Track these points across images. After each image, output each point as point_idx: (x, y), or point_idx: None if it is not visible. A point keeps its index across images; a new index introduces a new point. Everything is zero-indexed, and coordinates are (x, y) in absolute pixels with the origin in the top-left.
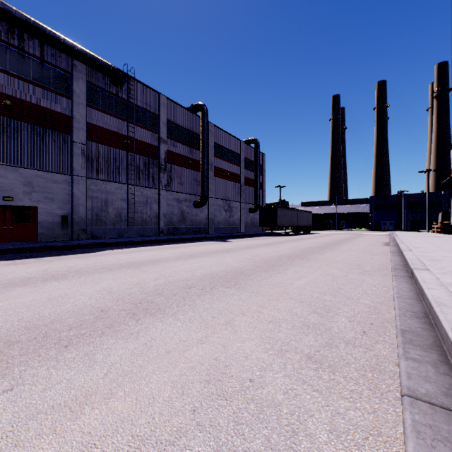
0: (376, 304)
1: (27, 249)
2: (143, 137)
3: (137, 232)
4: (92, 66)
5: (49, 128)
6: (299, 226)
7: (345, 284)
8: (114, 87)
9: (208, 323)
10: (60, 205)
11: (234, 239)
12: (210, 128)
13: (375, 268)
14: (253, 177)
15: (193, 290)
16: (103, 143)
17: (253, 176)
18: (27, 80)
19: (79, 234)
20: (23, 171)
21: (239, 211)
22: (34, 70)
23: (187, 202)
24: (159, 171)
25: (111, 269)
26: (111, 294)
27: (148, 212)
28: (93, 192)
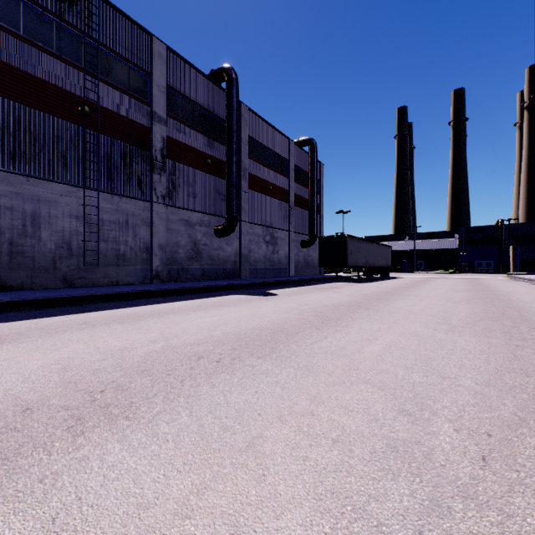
0: None
1: None
2: (118, 106)
3: (106, 277)
4: None
5: None
6: (376, 266)
7: None
8: None
9: None
10: None
11: (281, 290)
12: (242, 113)
13: None
14: (307, 196)
15: None
16: (27, 102)
17: (307, 195)
18: None
19: None
20: None
21: (286, 244)
22: None
23: (204, 227)
24: (151, 170)
25: None
26: None
27: (130, 242)
28: (2, 197)
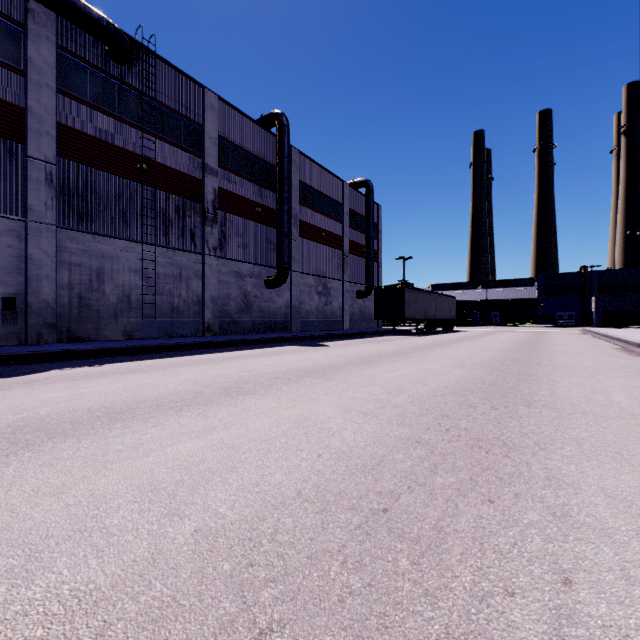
0: None
1: None
2: (172, 161)
3: (161, 329)
4: (66, 15)
5: None
6: (438, 319)
7: None
8: (115, 64)
9: None
10: None
11: (333, 342)
12: (293, 157)
13: None
14: (363, 242)
15: None
16: (93, 164)
17: (363, 241)
18: None
19: (41, 332)
20: None
21: (340, 295)
22: None
23: (254, 278)
24: (203, 222)
25: None
26: None
27: (183, 295)
28: (72, 254)
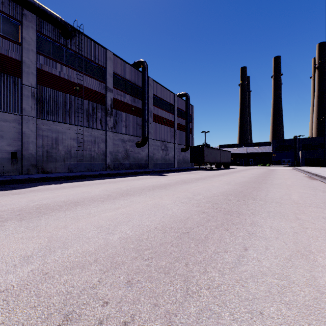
0: None
1: None
2: (91, 85)
3: (86, 167)
4: (41, 16)
5: None
6: (221, 162)
7: None
8: (64, 39)
9: None
10: (10, 142)
11: (169, 173)
12: (149, 82)
13: None
14: (184, 124)
15: None
16: (53, 87)
17: (184, 123)
18: None
19: (29, 168)
20: None
21: (173, 150)
22: None
23: (130, 142)
24: (106, 115)
25: None
26: None
27: (96, 150)
28: (44, 131)
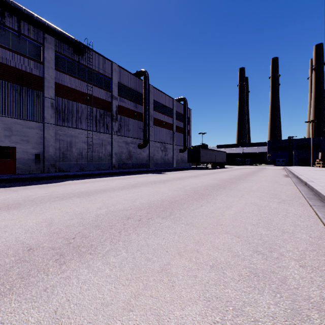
0: (316, 240)
1: (3, 180)
2: (99, 94)
3: (94, 167)
4: (59, 39)
5: (25, 86)
6: (217, 162)
7: (271, 214)
8: (76, 56)
9: (141, 269)
10: (34, 145)
11: (168, 172)
12: (150, 89)
13: (290, 197)
14: (183, 126)
15: (131, 221)
16: (68, 98)
17: (183, 125)
18: (7, 48)
19: (49, 168)
20: (4, 119)
21: (172, 151)
22: (13, 40)
23: (133, 144)
24: (111, 120)
25: (62, 198)
26: (50, 227)
27: (103, 152)
28: (60, 136)
